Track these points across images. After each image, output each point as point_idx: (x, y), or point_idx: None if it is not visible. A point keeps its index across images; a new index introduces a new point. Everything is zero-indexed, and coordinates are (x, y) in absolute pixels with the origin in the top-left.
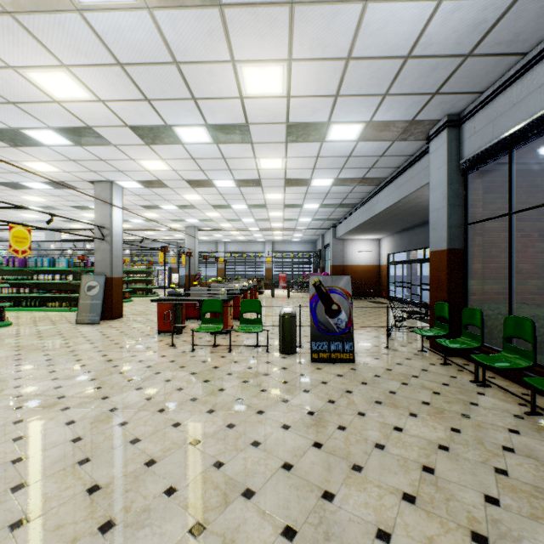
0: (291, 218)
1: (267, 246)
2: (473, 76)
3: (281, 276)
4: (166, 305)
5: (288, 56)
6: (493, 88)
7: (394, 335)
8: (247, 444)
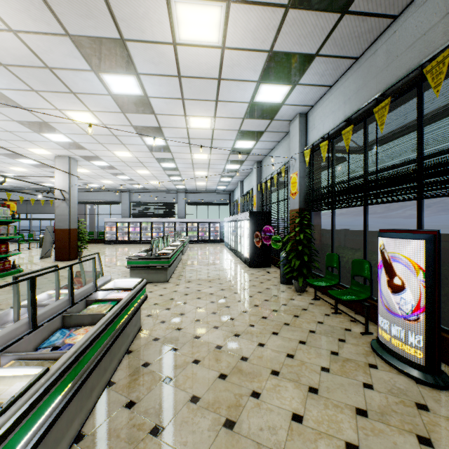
0: None
1: None
2: (82, 188)
3: None
4: None
5: None
6: (83, 190)
7: None
8: None
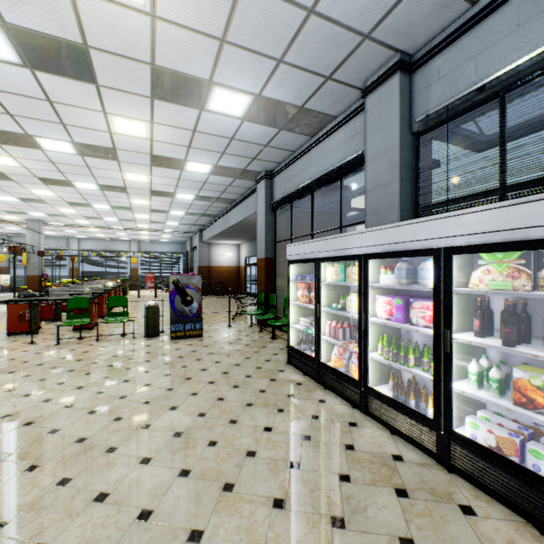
0: (158, 221)
1: (132, 245)
2: (272, 155)
3: (149, 276)
4: (18, 306)
5: (151, 120)
6: (285, 163)
7: (238, 319)
8: (120, 382)
